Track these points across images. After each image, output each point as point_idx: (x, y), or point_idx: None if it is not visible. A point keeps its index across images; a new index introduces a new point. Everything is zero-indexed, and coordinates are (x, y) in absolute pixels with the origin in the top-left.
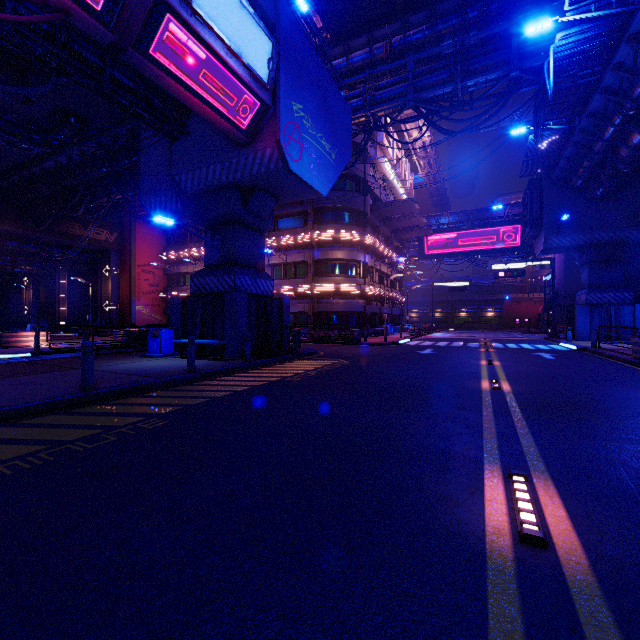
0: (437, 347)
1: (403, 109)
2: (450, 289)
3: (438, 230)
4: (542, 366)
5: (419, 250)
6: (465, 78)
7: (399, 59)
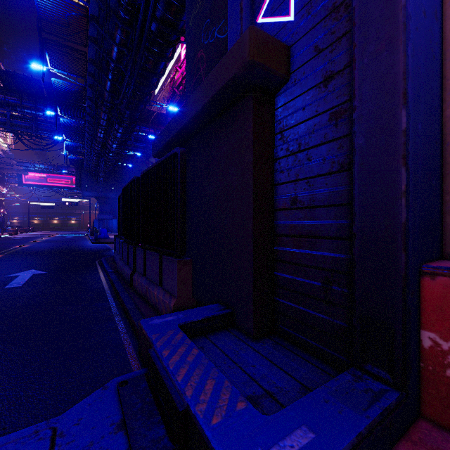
0: (25, 237)
1: (4, 130)
2: (42, 207)
3: (33, 170)
4: (60, 238)
5: (19, 180)
6: (37, 131)
7: (2, 106)
